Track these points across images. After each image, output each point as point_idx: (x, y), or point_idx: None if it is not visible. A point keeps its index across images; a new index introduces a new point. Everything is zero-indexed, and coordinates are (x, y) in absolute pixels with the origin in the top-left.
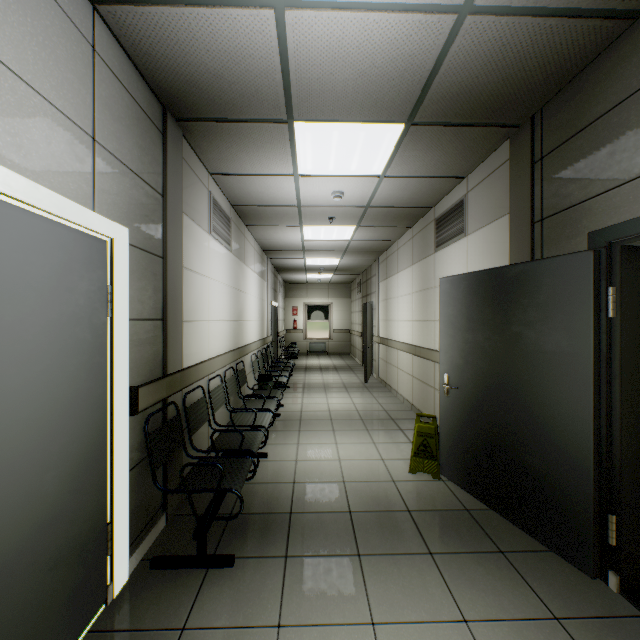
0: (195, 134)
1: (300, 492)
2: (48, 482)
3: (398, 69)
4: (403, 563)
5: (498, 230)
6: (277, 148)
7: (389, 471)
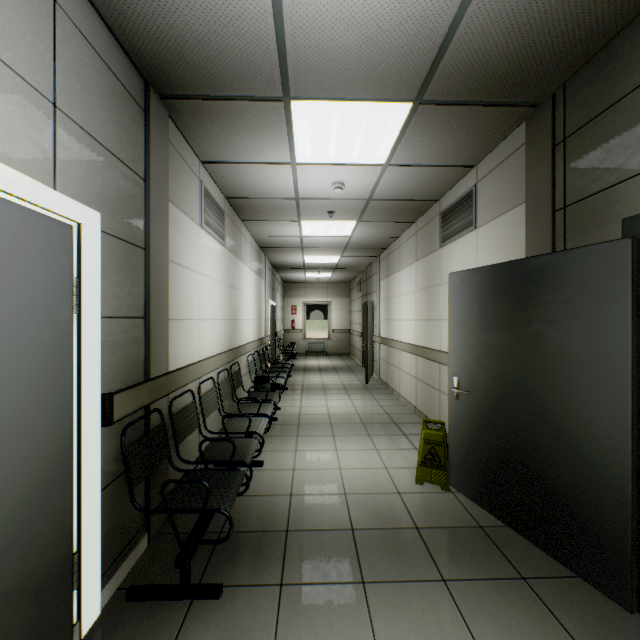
0: (182, 115)
1: (298, 506)
2: None
3: (408, 34)
4: (413, 593)
5: (512, 221)
6: (273, 132)
7: (394, 481)
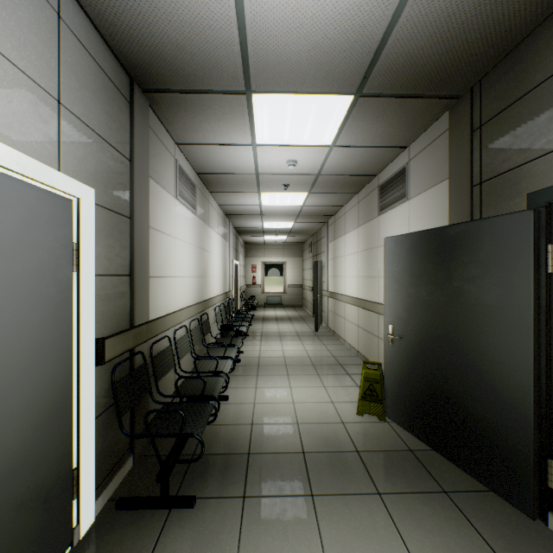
0: (161, 105)
1: (257, 433)
2: (8, 434)
3: (349, 40)
4: (354, 503)
5: (438, 194)
6: (237, 119)
7: (338, 413)
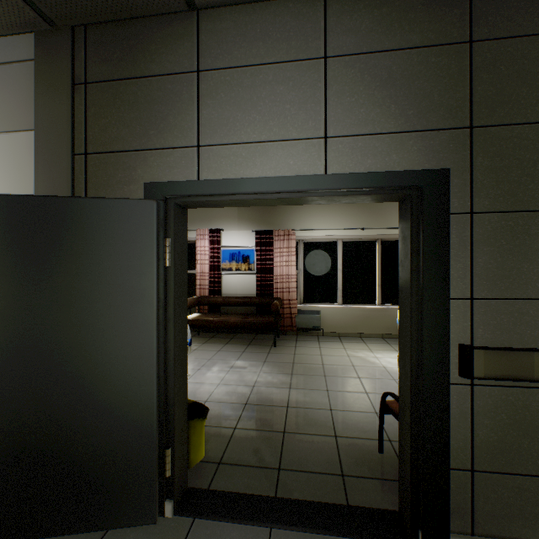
0: None
1: None
2: None
3: None
4: None
5: (14, 147)
6: None
7: None
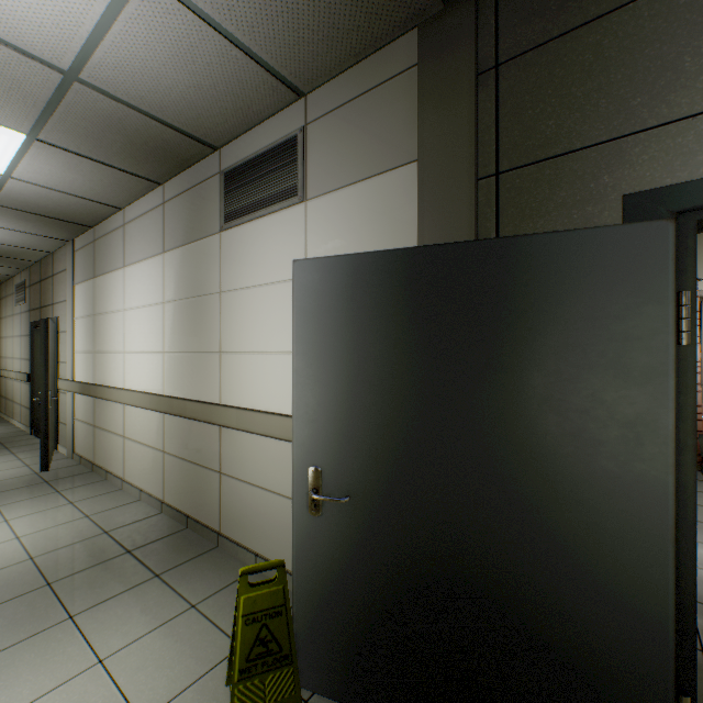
0: None
1: None
2: None
3: None
4: None
5: (387, 191)
6: None
7: None
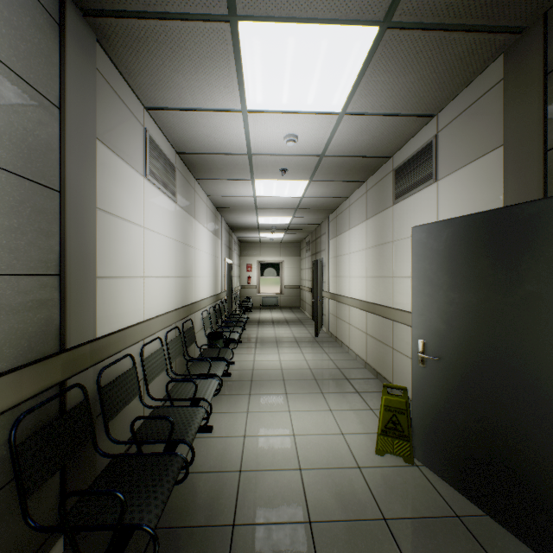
0: (114, 41)
1: (247, 487)
2: None
3: None
4: None
5: (484, 168)
6: (219, 67)
7: (352, 451)
